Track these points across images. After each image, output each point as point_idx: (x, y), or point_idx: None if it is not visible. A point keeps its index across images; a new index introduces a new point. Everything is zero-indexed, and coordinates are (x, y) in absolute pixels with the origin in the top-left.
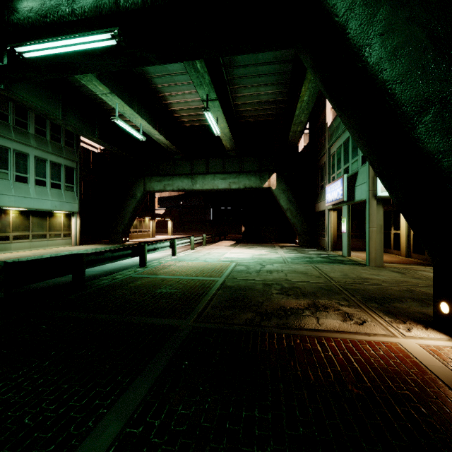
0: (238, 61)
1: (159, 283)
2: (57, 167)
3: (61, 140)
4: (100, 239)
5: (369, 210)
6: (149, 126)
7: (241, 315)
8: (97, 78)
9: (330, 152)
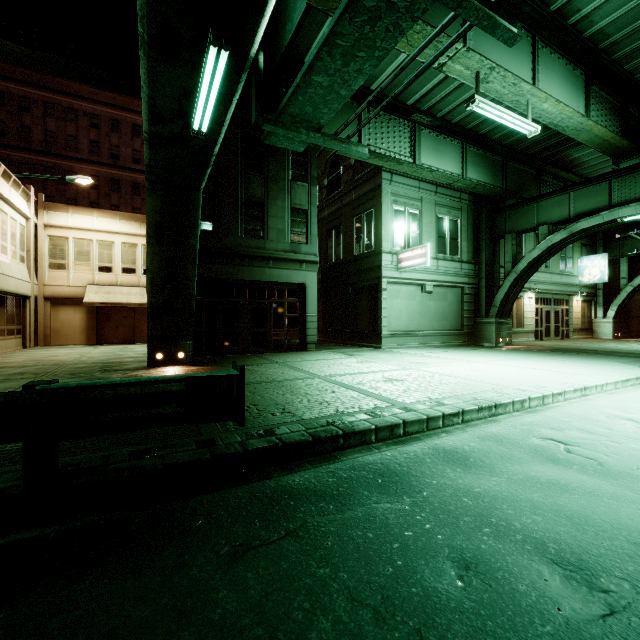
0: None
1: None
2: None
3: None
4: None
5: None
6: None
7: None
8: None
9: None
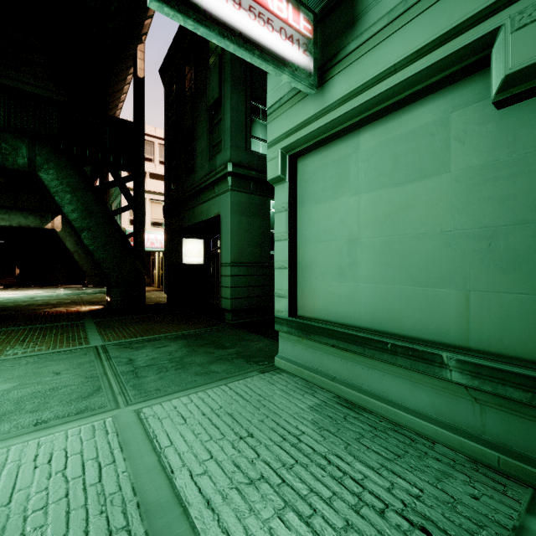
0: None
1: None
2: None
3: None
4: None
5: None
6: None
7: (4, 313)
8: None
9: (112, 208)
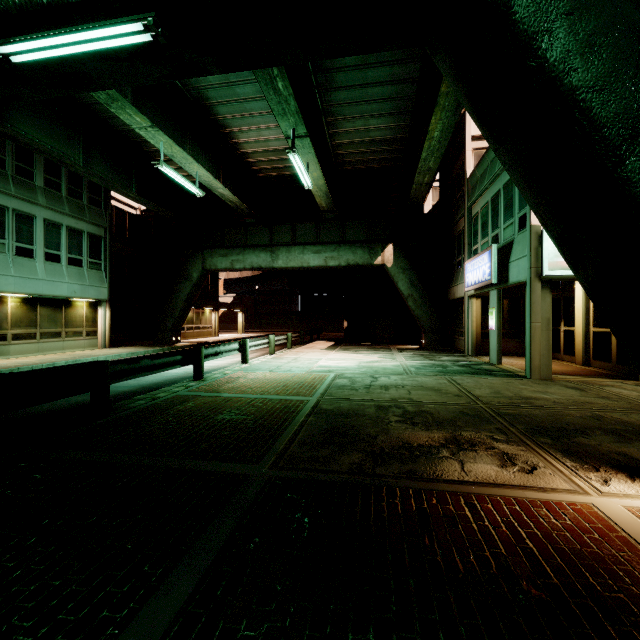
0: (338, 80)
1: (220, 405)
2: (77, 234)
3: (83, 196)
4: (140, 338)
5: (530, 297)
6: (209, 176)
7: (343, 456)
8: (133, 105)
9: (471, 214)
